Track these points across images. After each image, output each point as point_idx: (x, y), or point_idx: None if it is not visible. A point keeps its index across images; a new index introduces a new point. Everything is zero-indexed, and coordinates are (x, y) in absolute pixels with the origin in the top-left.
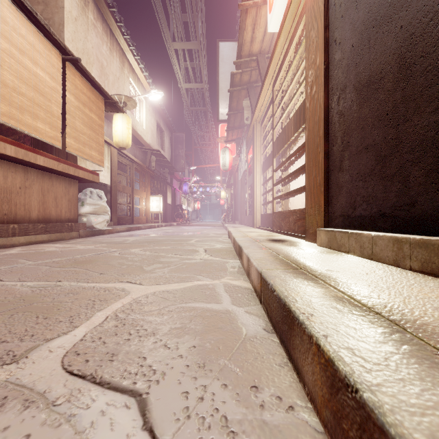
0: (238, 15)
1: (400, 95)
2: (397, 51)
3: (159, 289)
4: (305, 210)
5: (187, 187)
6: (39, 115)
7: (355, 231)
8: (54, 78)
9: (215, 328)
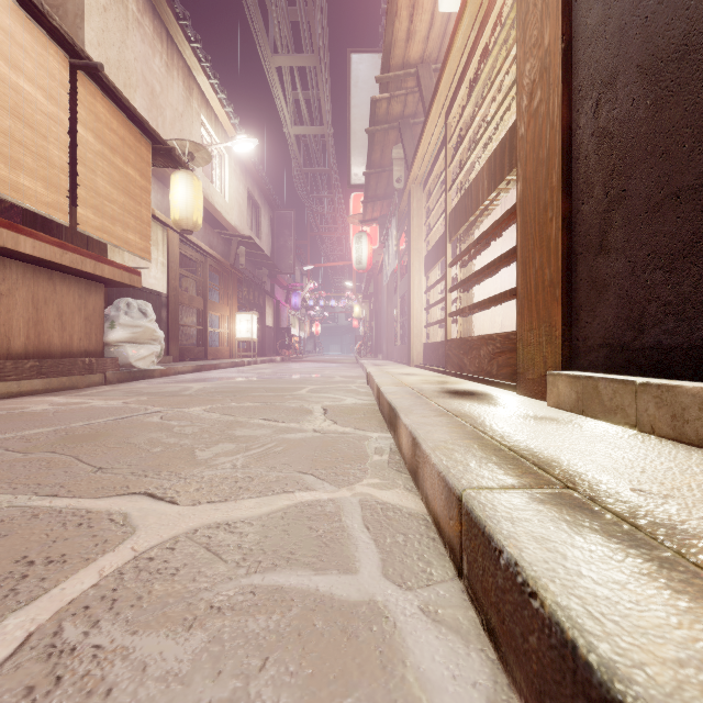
0: (383, 7)
1: None
2: None
3: (209, 519)
4: (517, 336)
5: (299, 299)
6: (23, 163)
7: (651, 380)
8: (54, 98)
9: (336, 701)
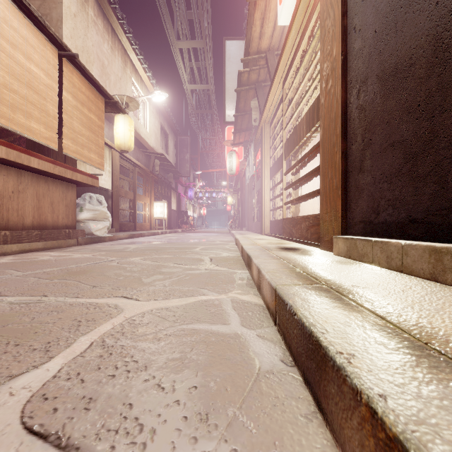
0: (245, 12)
1: (435, 82)
2: (431, 31)
3: (157, 306)
4: (320, 216)
5: (192, 192)
6: (33, 114)
7: (380, 239)
8: (50, 75)
9: (221, 359)
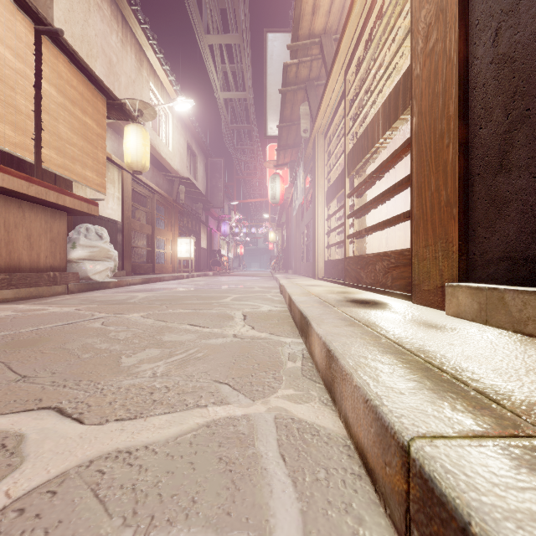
0: None
1: None
2: None
3: (110, 445)
4: (412, 252)
5: (227, 227)
6: None
7: None
8: (21, 57)
9: None
